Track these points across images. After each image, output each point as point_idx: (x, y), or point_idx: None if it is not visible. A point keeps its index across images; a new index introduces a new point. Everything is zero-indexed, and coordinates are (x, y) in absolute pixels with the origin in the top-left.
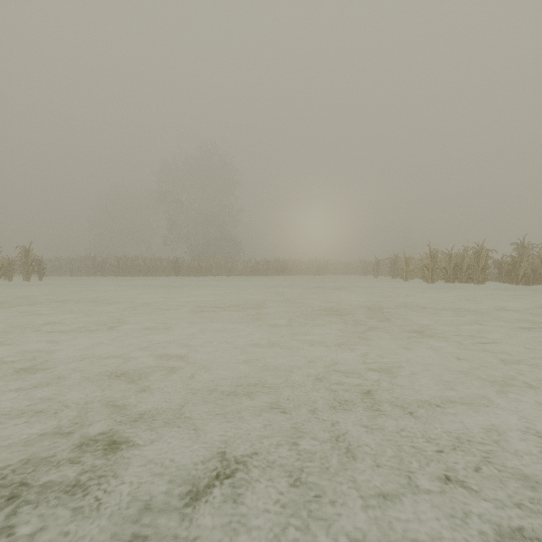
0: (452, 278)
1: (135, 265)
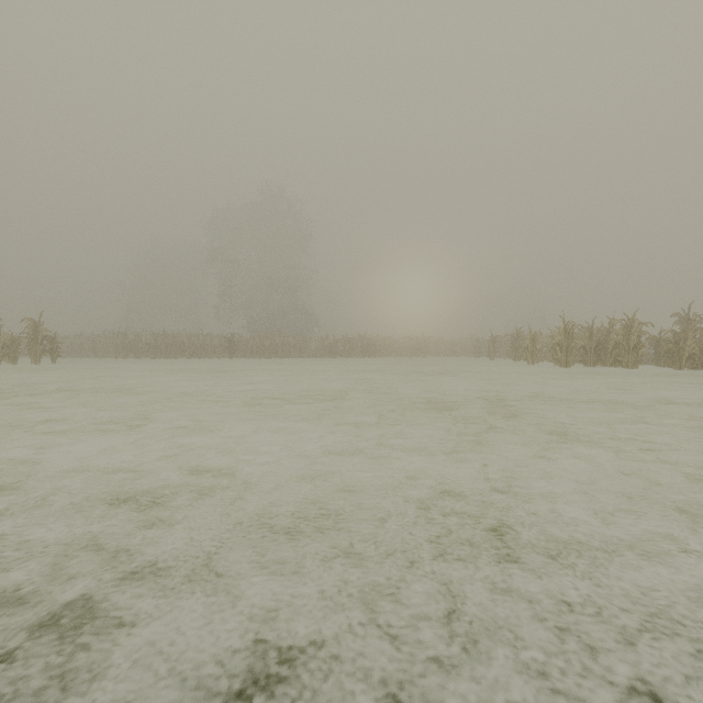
0: (594, 360)
1: (177, 344)
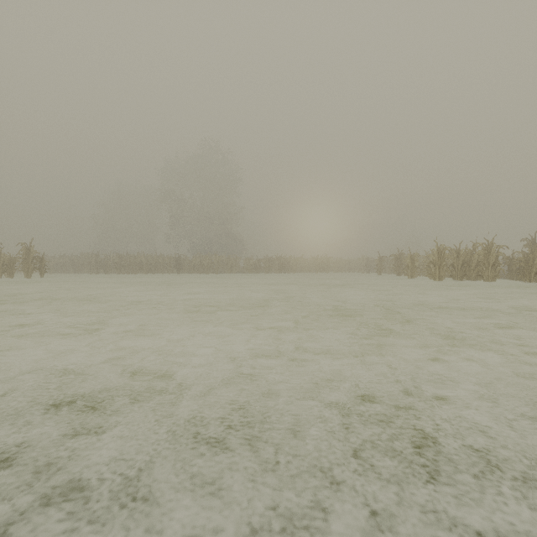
0: (460, 275)
1: (137, 262)
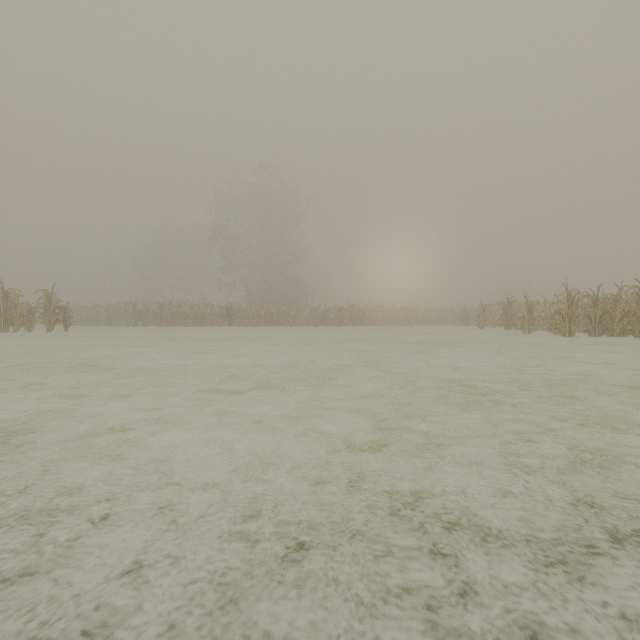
0: (599, 329)
1: (181, 313)
